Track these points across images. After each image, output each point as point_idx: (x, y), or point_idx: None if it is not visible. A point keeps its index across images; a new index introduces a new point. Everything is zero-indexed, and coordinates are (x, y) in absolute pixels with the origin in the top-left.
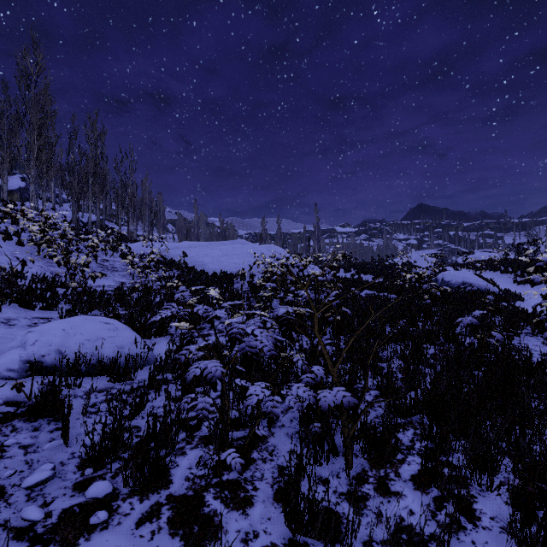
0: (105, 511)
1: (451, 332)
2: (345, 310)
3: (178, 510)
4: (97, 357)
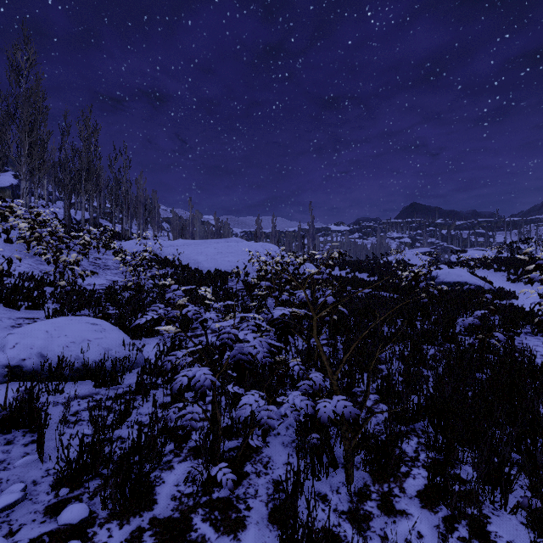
0: (78, 541)
1: (450, 331)
2: (342, 310)
3: (161, 537)
4: (82, 360)
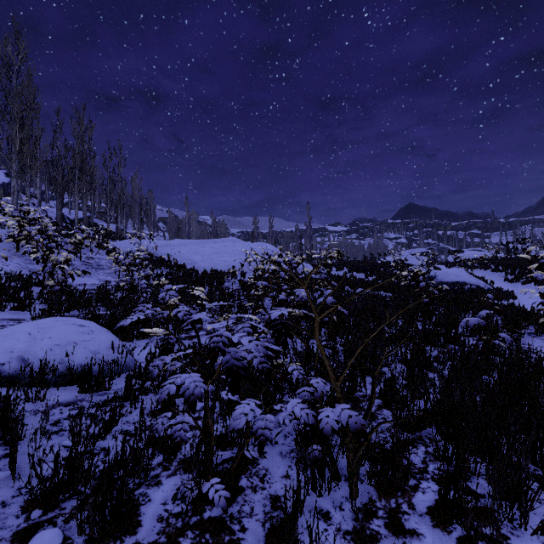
0: None
1: (453, 332)
2: (341, 310)
3: None
4: (66, 364)
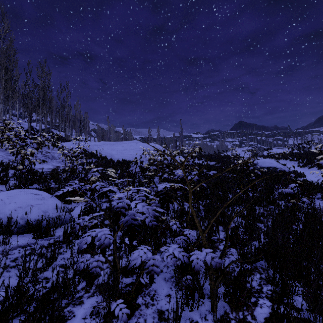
0: None
1: (271, 198)
2: (202, 184)
3: None
4: (25, 220)
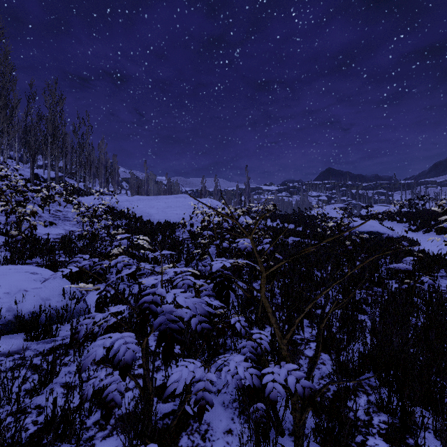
0: None
1: (377, 276)
2: (278, 257)
3: None
4: (15, 312)
